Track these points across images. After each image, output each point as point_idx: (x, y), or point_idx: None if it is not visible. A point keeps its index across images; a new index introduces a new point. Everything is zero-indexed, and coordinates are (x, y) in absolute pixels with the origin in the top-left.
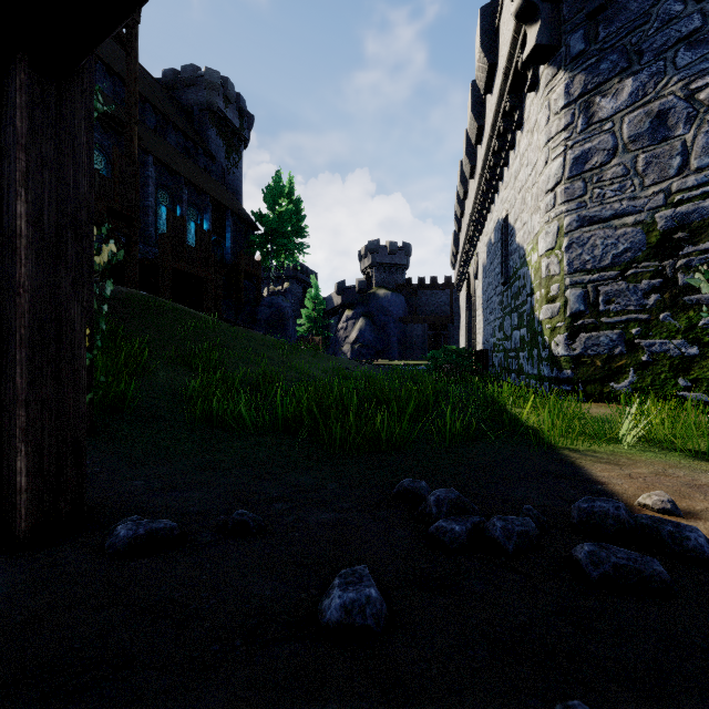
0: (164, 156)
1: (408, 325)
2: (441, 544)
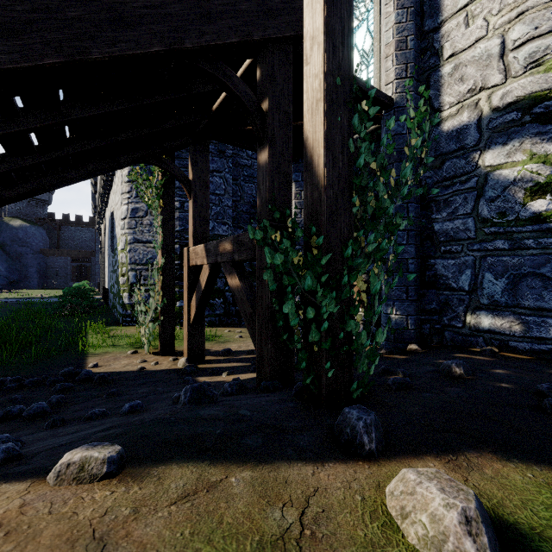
0: None
1: (50, 256)
2: (8, 390)
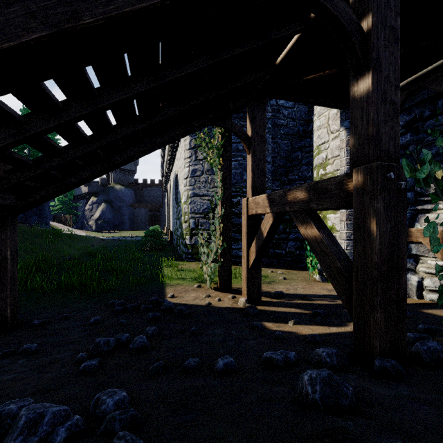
0: None
1: (136, 208)
2: (116, 312)
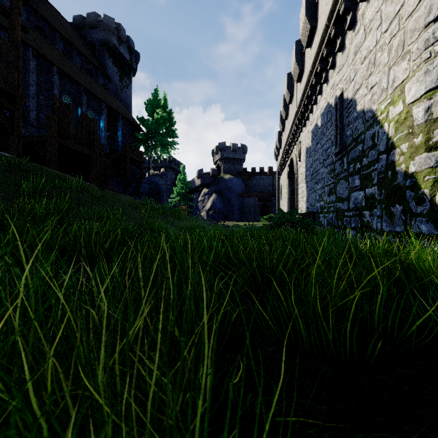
0: (67, 69)
1: (245, 198)
2: None
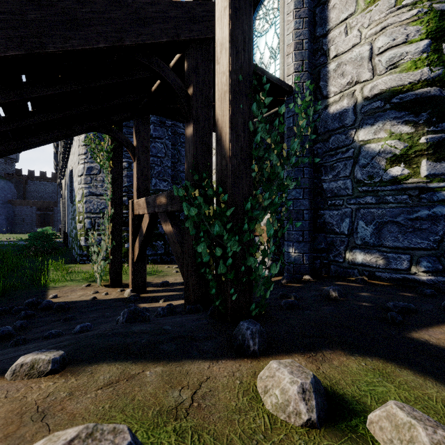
0: None
1: (17, 206)
2: None
